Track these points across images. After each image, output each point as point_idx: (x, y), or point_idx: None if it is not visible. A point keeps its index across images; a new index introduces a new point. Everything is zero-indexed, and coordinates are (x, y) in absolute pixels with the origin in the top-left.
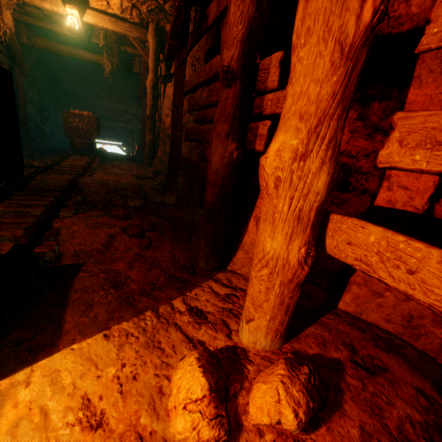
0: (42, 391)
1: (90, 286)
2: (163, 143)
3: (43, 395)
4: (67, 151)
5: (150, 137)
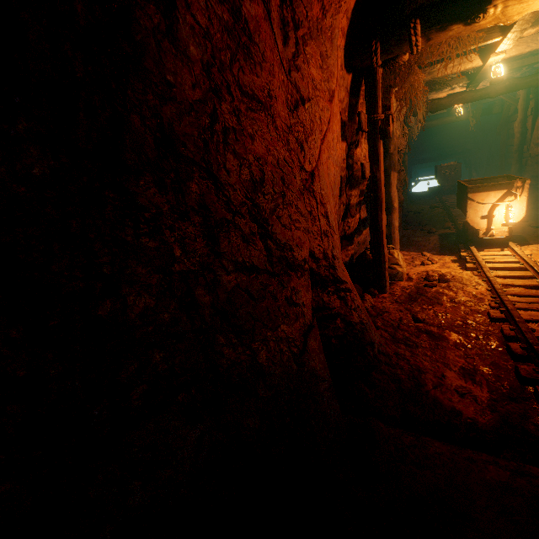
0: (533, 248)
1: (530, 237)
2: (531, 169)
3: (534, 249)
4: (420, 195)
5: (516, 167)
